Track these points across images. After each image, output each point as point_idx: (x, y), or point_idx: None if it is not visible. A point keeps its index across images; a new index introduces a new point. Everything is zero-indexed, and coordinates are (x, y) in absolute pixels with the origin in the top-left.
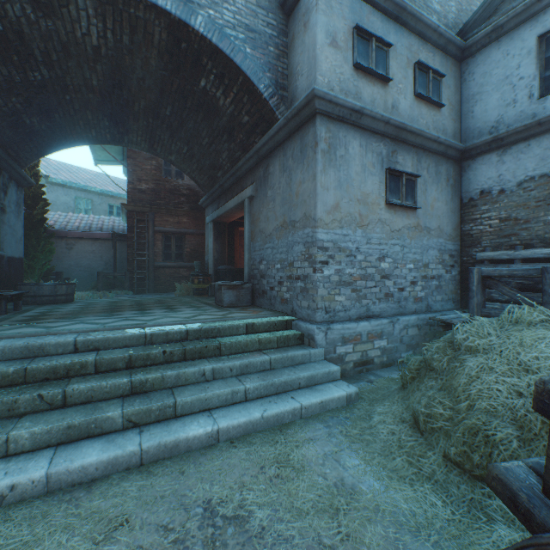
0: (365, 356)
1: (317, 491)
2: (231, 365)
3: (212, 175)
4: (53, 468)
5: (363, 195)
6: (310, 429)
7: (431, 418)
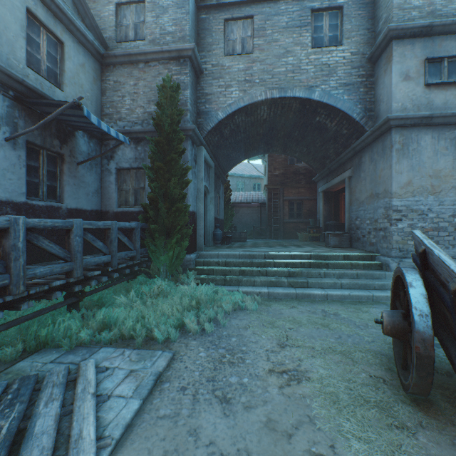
0: None
1: (370, 317)
2: (333, 272)
3: (322, 162)
4: (269, 290)
5: (434, 172)
6: (376, 305)
7: None
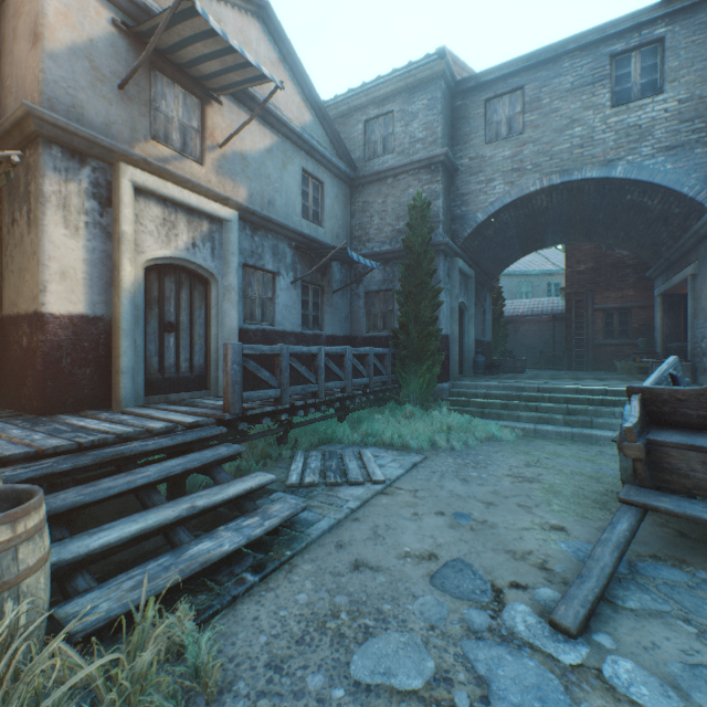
0: None
1: None
2: None
3: (654, 250)
4: (536, 427)
5: None
6: None
7: None
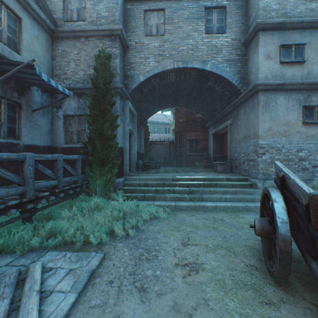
0: None
1: (245, 221)
2: (220, 190)
3: (212, 114)
4: (176, 204)
5: (286, 121)
6: (249, 212)
7: None
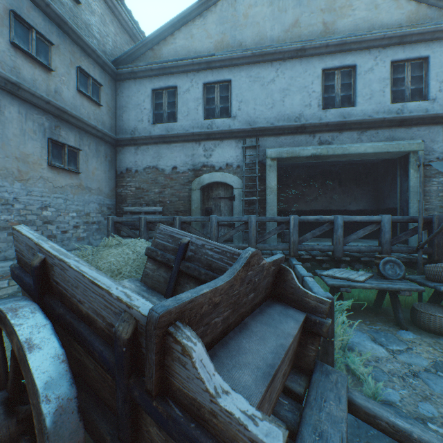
0: None
1: None
2: None
3: None
4: None
5: (23, 154)
6: None
7: None
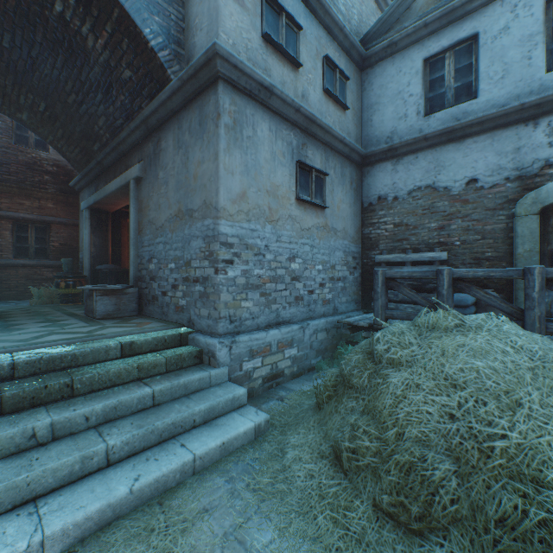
0: (275, 368)
1: None
2: (87, 412)
3: (86, 148)
4: None
5: (273, 186)
6: (206, 490)
7: (355, 451)
